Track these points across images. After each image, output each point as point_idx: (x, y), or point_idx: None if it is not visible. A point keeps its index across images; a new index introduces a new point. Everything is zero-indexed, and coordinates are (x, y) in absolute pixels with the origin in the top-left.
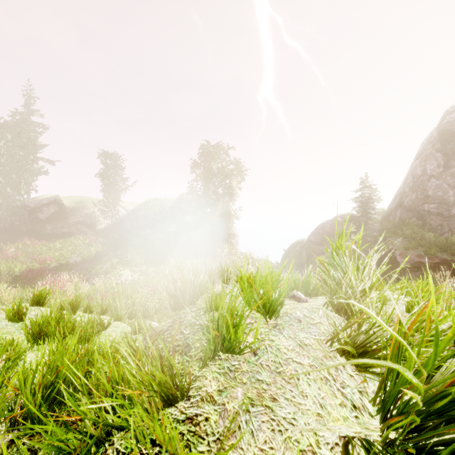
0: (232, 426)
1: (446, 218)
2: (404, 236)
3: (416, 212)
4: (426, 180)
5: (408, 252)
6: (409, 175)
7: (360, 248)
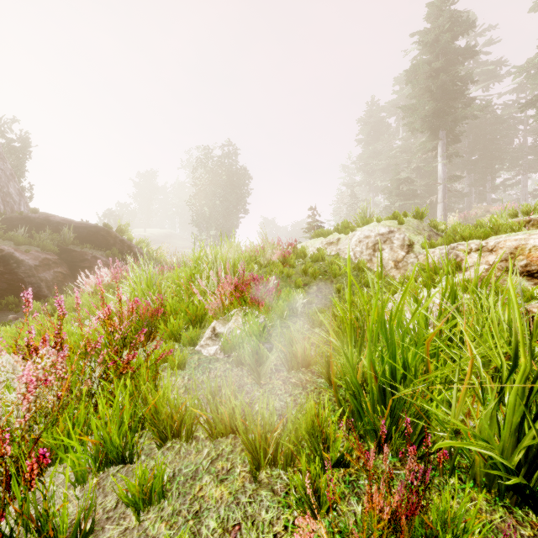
0: None
1: None
2: None
3: None
4: None
5: (21, 247)
6: None
7: None
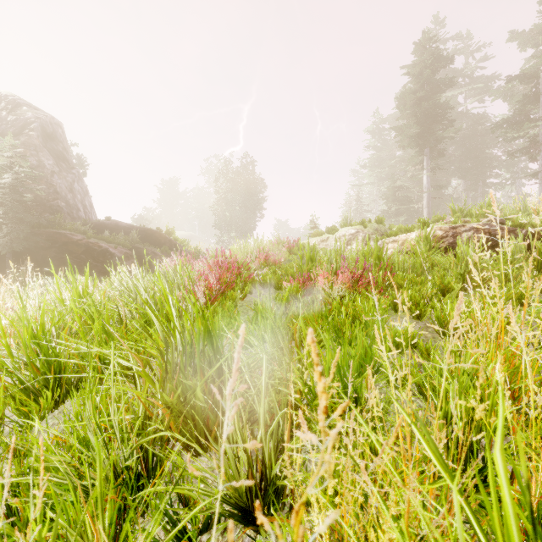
0: None
1: (73, 219)
2: (80, 231)
3: (49, 207)
4: (49, 174)
5: (111, 244)
6: (6, 157)
7: (19, 243)
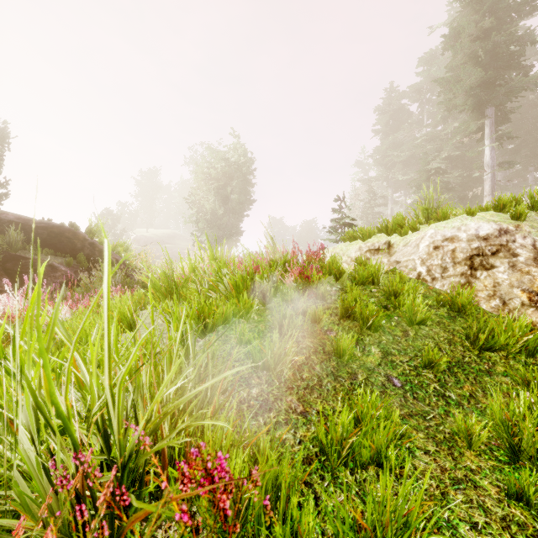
0: None
1: None
2: None
3: None
4: None
5: None
6: None
7: None
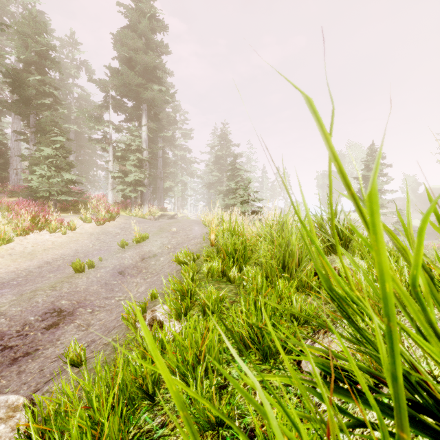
0: (408, 326)
1: None
2: None
3: None
4: None
5: None
6: None
7: None
